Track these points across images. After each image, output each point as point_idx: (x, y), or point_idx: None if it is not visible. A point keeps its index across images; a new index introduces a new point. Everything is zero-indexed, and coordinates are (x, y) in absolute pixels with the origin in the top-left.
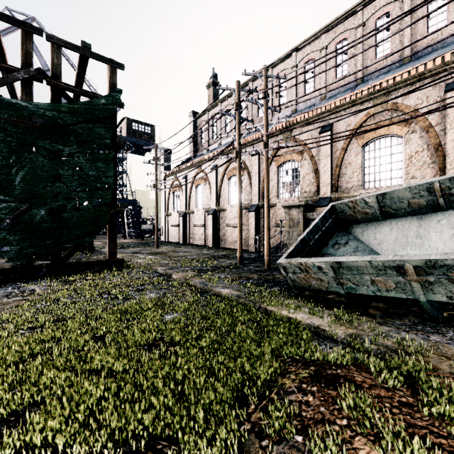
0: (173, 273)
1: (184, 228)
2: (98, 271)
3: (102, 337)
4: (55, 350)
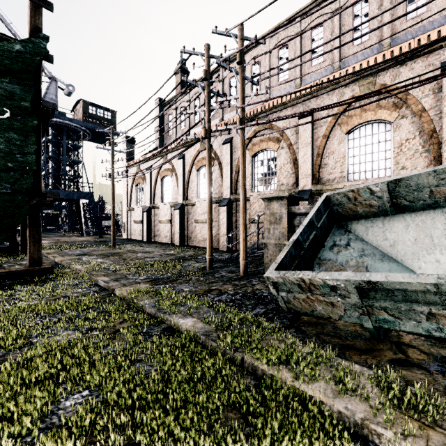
0: (117, 287)
1: (148, 224)
2: (11, 285)
3: None
4: None
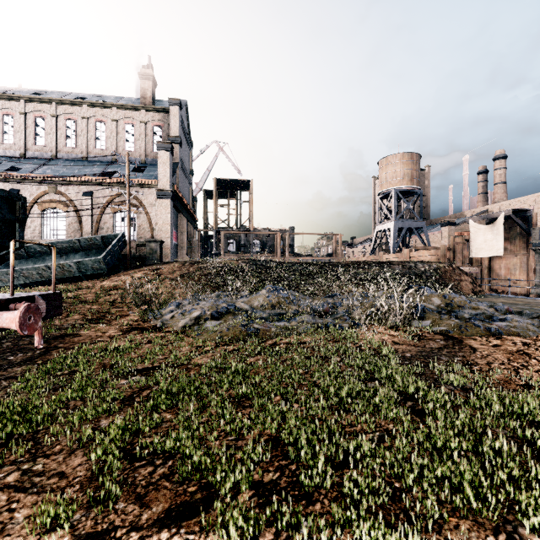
0: None
1: None
2: None
3: None
4: None
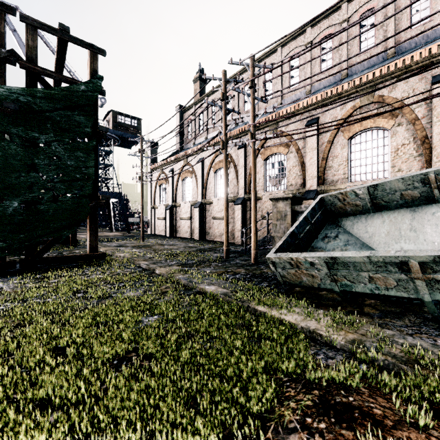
0: (156, 268)
1: (171, 220)
2: (78, 266)
3: (66, 348)
4: (1, 370)
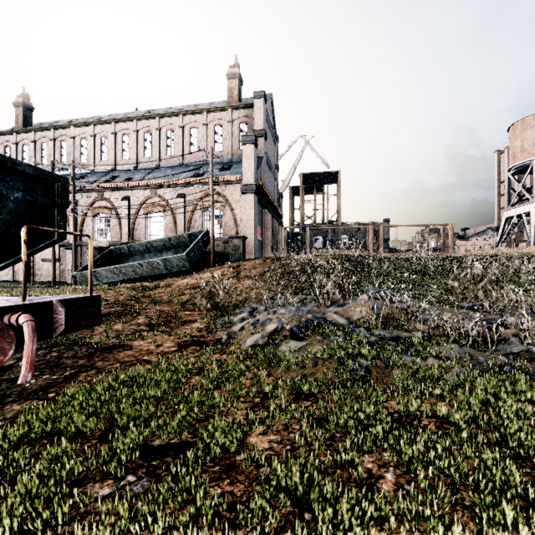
0: None
1: None
2: None
3: None
4: None
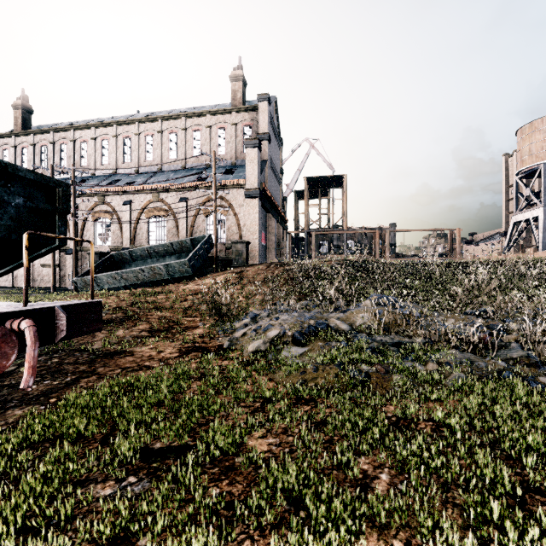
0: None
1: None
2: None
3: None
4: None
